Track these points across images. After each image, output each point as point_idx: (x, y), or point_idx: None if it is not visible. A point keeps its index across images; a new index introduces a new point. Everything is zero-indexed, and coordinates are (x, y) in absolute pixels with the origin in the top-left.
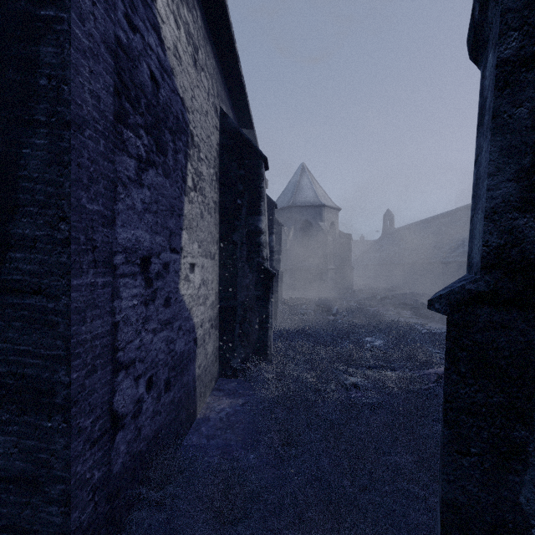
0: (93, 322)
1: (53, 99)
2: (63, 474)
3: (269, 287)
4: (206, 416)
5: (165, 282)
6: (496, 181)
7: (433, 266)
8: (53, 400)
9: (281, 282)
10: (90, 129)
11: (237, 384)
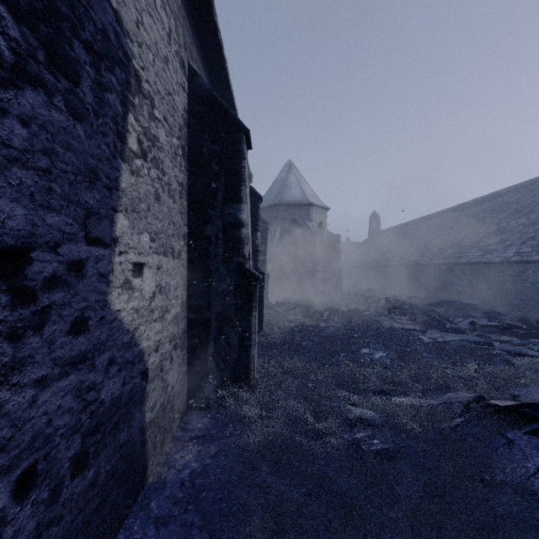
0: None
1: None
2: None
3: (252, 293)
4: (161, 479)
5: (72, 294)
6: None
7: (422, 268)
8: None
9: (267, 285)
10: None
11: (211, 419)
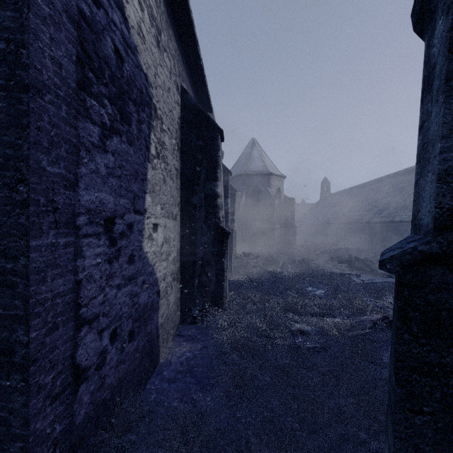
0: (54, 281)
1: (11, 63)
2: (22, 432)
3: (225, 244)
4: (168, 361)
5: (129, 241)
6: (449, 144)
7: (363, 225)
8: (12, 359)
9: (235, 239)
10: (51, 94)
11: (196, 330)
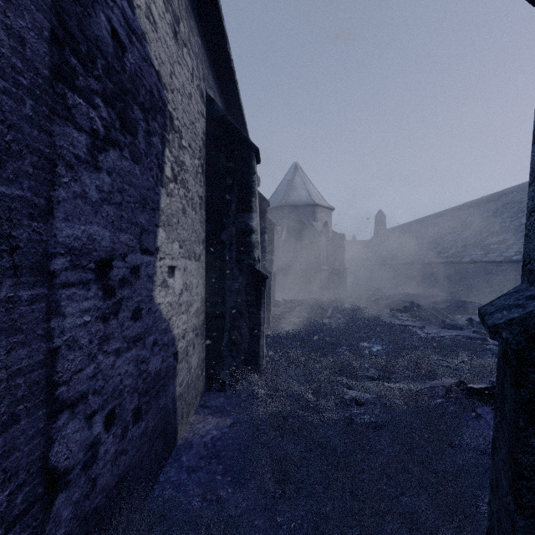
0: (11, 353)
1: None
2: None
3: (261, 291)
4: (188, 441)
5: (133, 290)
6: None
7: (426, 266)
8: None
9: (273, 283)
10: (6, 80)
11: (226, 399)
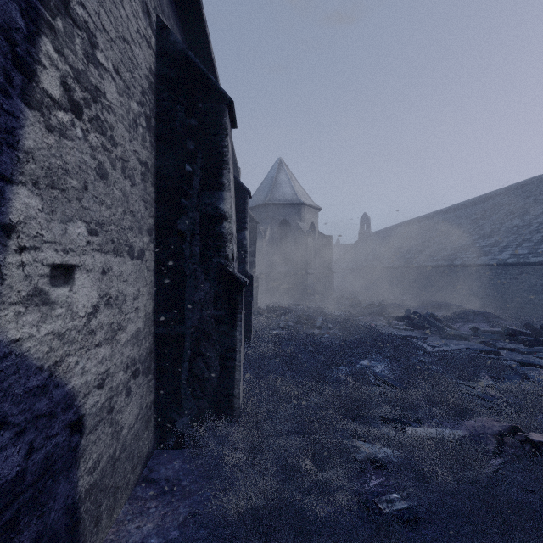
0: None
1: None
2: None
3: (236, 303)
4: None
5: None
6: None
7: (415, 270)
8: None
9: (256, 288)
10: None
11: (183, 462)
